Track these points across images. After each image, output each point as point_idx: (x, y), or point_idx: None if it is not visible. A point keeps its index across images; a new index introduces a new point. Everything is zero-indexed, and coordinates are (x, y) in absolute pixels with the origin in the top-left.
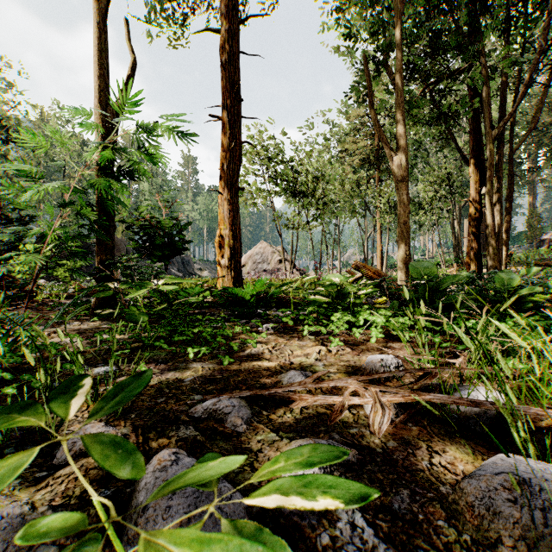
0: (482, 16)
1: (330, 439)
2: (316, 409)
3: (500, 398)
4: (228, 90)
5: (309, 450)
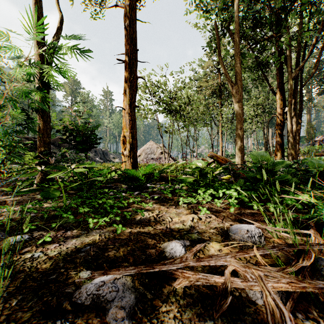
0: None
1: None
2: (198, 288)
3: None
4: (129, 43)
5: None
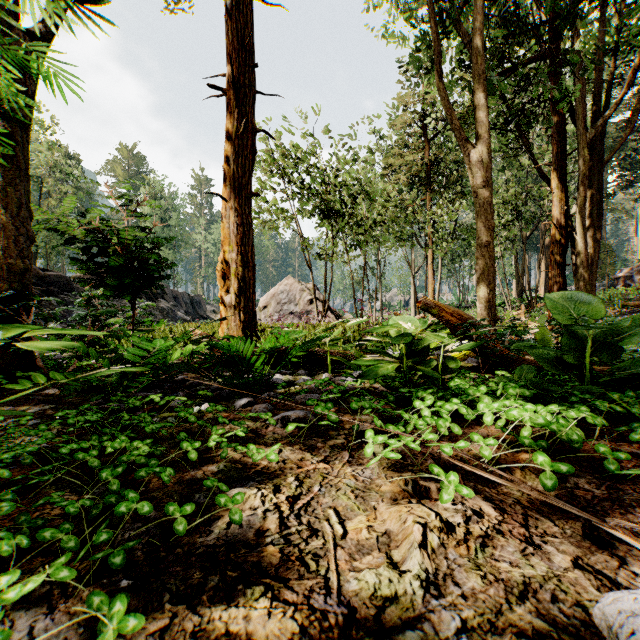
0: None
1: None
2: None
3: None
4: (235, 48)
5: None
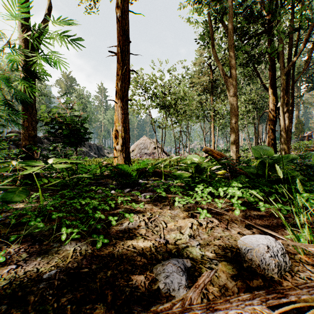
0: None
1: None
2: None
3: None
4: (121, 34)
5: None
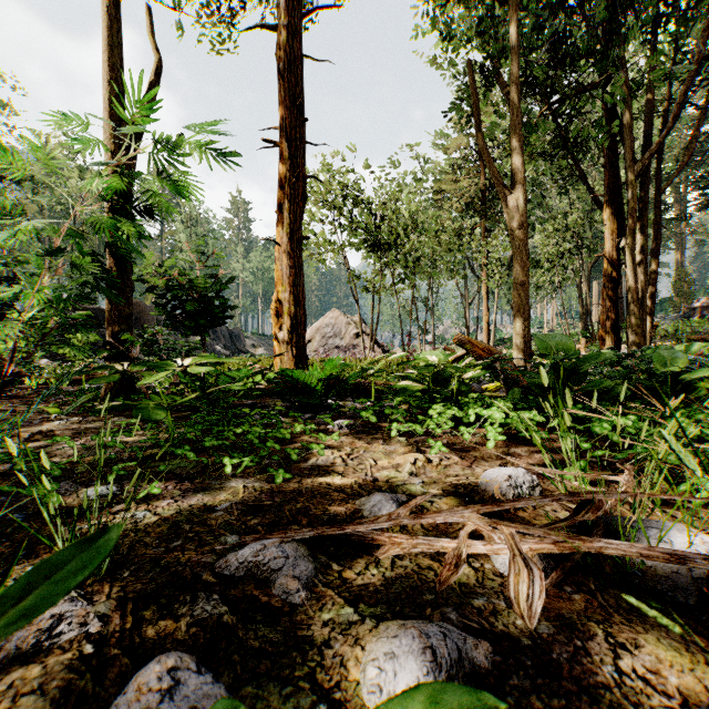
0: (625, 10)
1: (444, 620)
2: (415, 559)
3: (708, 546)
4: (289, 106)
5: (424, 706)
